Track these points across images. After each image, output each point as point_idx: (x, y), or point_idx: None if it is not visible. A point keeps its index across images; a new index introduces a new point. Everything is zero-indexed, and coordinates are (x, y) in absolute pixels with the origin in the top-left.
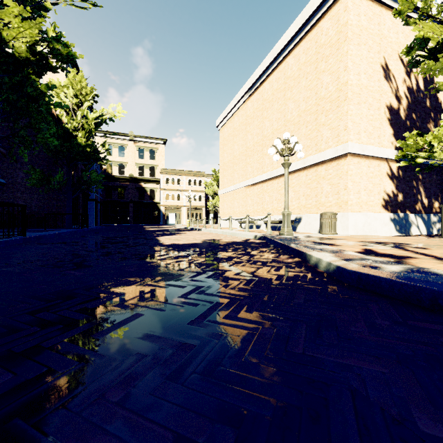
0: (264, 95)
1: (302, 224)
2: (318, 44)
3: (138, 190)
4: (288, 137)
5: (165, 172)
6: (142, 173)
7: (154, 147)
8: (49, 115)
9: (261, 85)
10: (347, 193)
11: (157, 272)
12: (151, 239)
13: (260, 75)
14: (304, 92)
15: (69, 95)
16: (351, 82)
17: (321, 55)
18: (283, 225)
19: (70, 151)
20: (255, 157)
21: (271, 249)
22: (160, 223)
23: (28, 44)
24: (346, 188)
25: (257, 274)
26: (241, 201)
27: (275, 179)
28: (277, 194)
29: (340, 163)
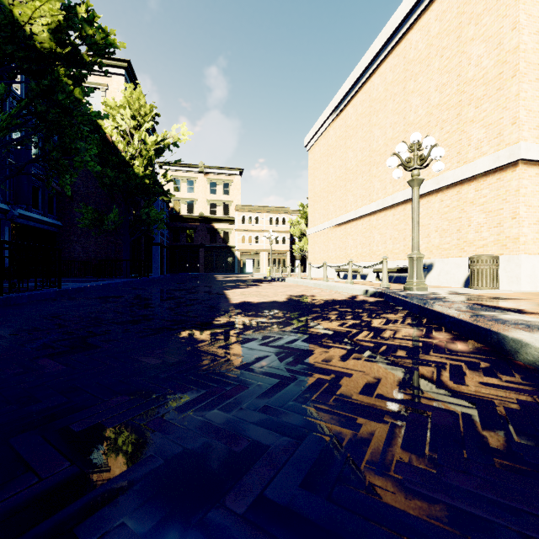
0: (373, 94)
1: (435, 273)
2: (461, 1)
3: (209, 232)
4: (419, 139)
5: (241, 208)
6: (214, 211)
7: (227, 179)
8: (102, 141)
9: (368, 81)
10: (517, 224)
11: (197, 371)
12: (217, 294)
13: (367, 67)
14: (438, 77)
15: (126, 117)
16: (525, 47)
17: (468, 16)
18: (410, 275)
19: (127, 185)
20: (359, 181)
21: (404, 316)
22: (235, 272)
23: (50, 28)
24: (515, 216)
25: (418, 392)
26: (338, 242)
27: (390, 210)
28: (393, 231)
29: (503, 178)
